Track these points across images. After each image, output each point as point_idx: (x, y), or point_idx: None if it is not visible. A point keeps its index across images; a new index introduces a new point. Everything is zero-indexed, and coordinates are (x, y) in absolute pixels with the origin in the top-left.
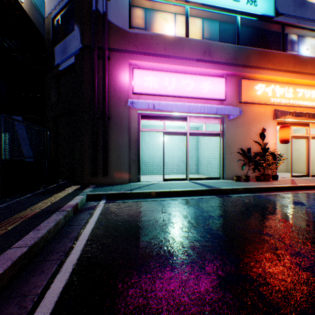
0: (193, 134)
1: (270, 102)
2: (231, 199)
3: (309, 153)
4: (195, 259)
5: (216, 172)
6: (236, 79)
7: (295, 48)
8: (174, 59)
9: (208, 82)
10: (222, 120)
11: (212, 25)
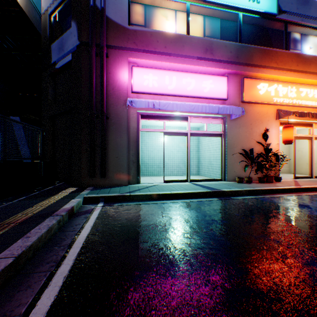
0: (194, 134)
1: (273, 102)
2: (234, 201)
3: (312, 154)
4: (198, 269)
5: (218, 173)
6: (239, 78)
7: (297, 47)
8: (175, 57)
9: (209, 81)
10: (224, 120)
11: (214, 23)
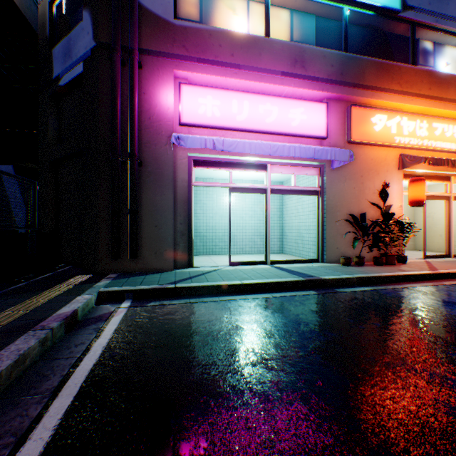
0: (277, 191)
1: (394, 143)
2: (342, 296)
3: (450, 222)
4: (299, 447)
5: (312, 251)
6: (343, 107)
7: (429, 62)
8: (247, 71)
9: (300, 109)
10: (322, 170)
11: (306, 22)
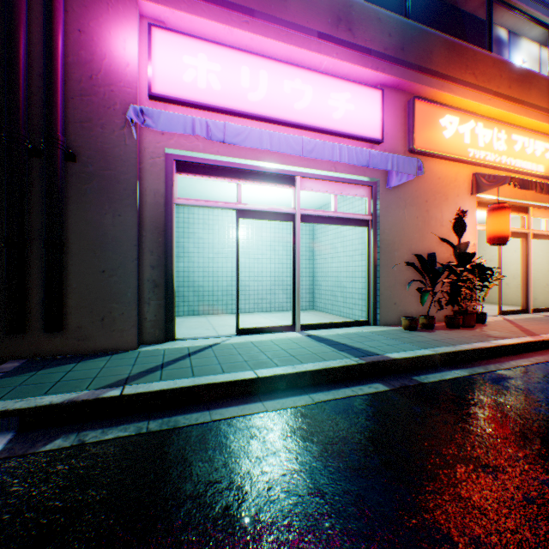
0: (310, 218)
1: (468, 157)
2: (432, 395)
3: (528, 267)
4: None
5: (358, 308)
6: (403, 100)
7: (504, 56)
8: (266, 23)
9: (345, 94)
10: (374, 190)
11: None
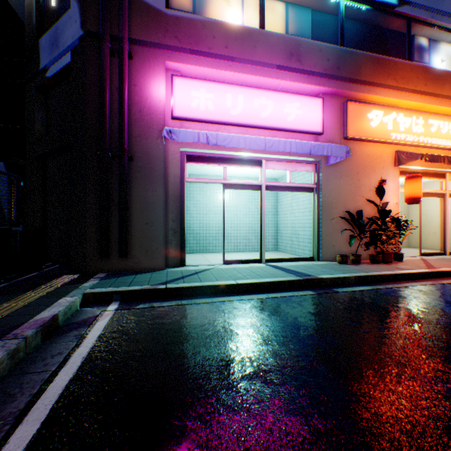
0: (272, 187)
1: (390, 139)
2: (340, 297)
3: (445, 219)
4: None
5: (307, 249)
6: (339, 102)
7: (424, 58)
8: (242, 64)
9: (296, 104)
10: (317, 167)
11: (302, 15)
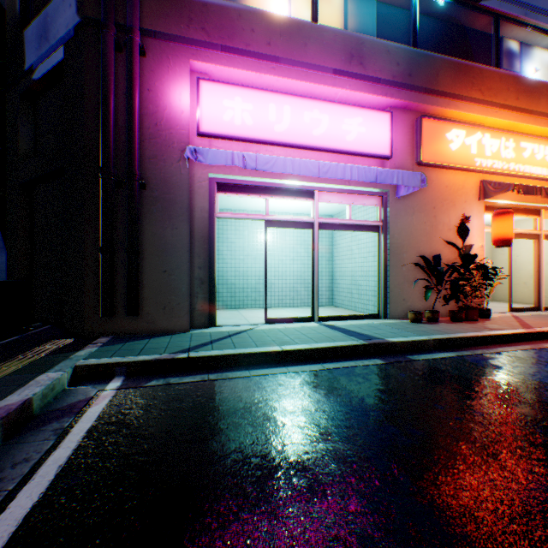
0: (327, 225)
1: (474, 166)
2: (418, 367)
3: (540, 266)
4: None
5: (371, 303)
6: (412, 118)
7: (515, 66)
8: (289, 67)
9: (357, 119)
10: (384, 199)
11: (364, 8)
